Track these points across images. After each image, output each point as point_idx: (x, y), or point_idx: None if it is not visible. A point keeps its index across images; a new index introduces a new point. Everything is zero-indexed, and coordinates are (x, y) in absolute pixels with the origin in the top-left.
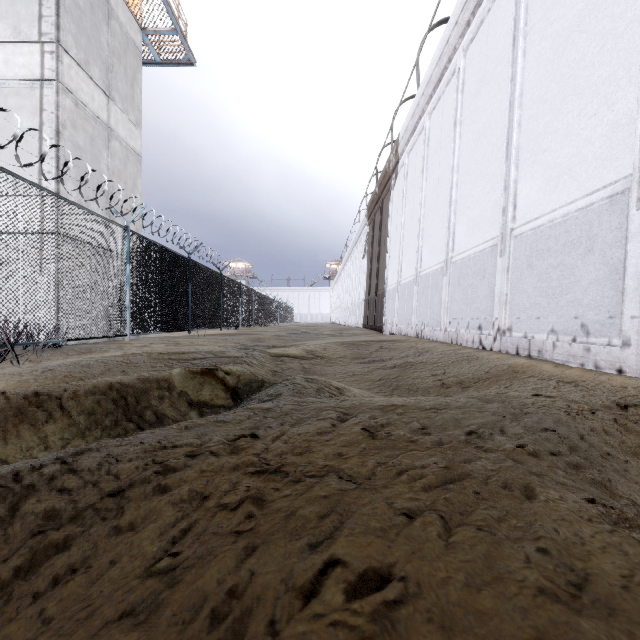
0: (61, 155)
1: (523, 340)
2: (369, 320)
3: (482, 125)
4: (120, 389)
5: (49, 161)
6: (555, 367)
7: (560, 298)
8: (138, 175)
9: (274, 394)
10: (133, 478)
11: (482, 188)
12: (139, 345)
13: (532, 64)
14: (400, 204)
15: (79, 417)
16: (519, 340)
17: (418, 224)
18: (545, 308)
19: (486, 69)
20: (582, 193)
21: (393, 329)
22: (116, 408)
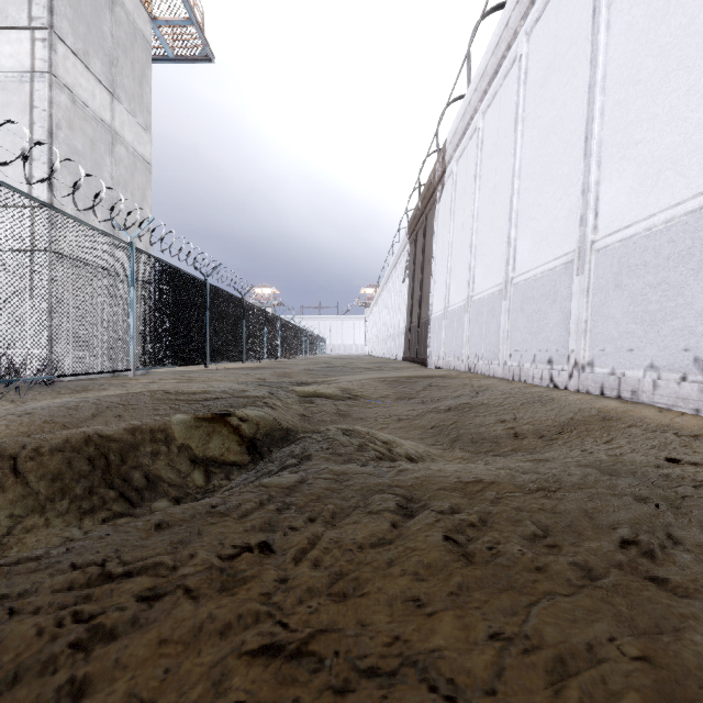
0: (55, 160)
1: (610, 377)
2: (411, 352)
3: (551, 119)
4: (100, 444)
5: (41, 167)
6: (659, 413)
7: (662, 325)
8: (148, 186)
9: (301, 455)
10: (23, 663)
11: (551, 194)
12: (146, 381)
13: (619, 38)
14: (447, 219)
15: (39, 484)
16: (604, 377)
17: (470, 241)
18: (641, 338)
19: (556, 52)
20: (693, 192)
21: (439, 362)
22: (92, 470)
